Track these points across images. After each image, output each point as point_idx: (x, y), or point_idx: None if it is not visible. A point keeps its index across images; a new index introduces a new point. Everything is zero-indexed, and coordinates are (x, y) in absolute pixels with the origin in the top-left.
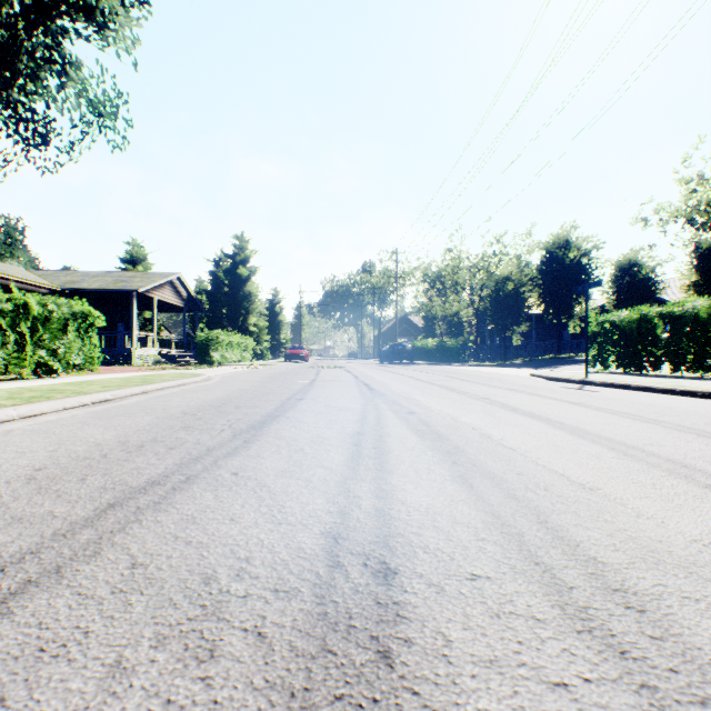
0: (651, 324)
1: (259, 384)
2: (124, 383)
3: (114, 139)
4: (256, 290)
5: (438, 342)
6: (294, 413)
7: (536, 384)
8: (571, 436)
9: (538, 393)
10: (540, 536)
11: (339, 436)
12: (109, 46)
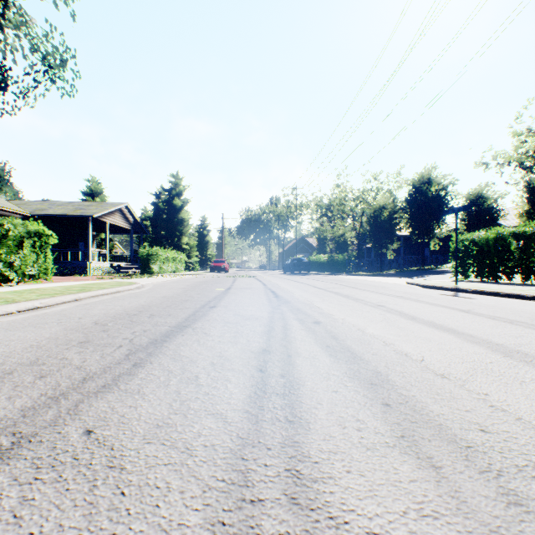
0: (506, 242)
1: (182, 292)
2: (62, 291)
3: (64, 87)
4: (187, 217)
5: (328, 257)
6: (203, 323)
7: (416, 292)
8: (496, 354)
9: (424, 300)
10: None
11: (243, 355)
12: None
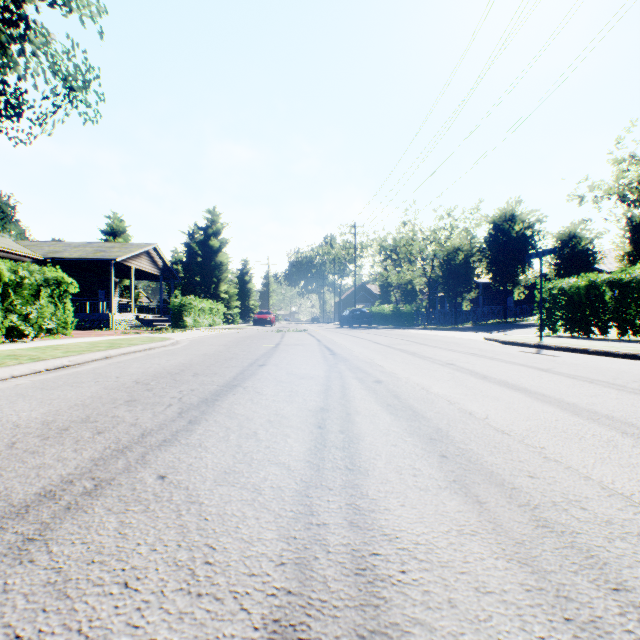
0: (600, 291)
1: (224, 349)
2: (89, 348)
3: (86, 112)
4: (226, 260)
5: (393, 308)
6: (254, 382)
7: (493, 348)
8: (564, 412)
9: (500, 358)
10: (636, 632)
11: (300, 413)
12: (72, 11)
